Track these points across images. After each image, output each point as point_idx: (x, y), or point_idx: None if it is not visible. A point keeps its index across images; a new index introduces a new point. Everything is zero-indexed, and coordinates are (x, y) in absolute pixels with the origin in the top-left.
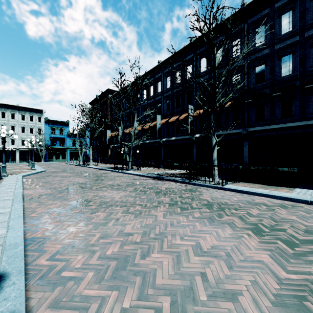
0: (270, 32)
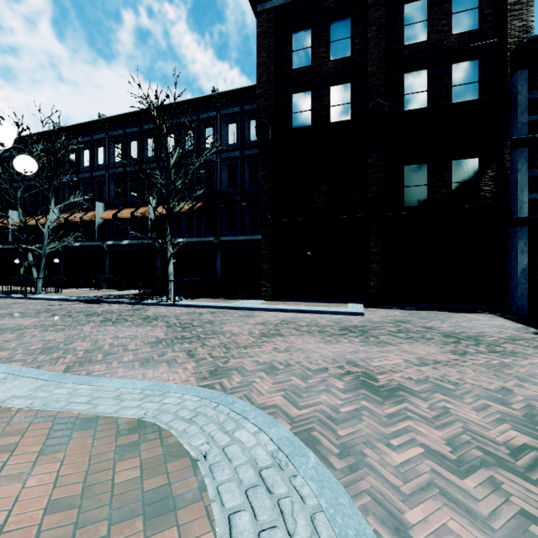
0: (241, 134)
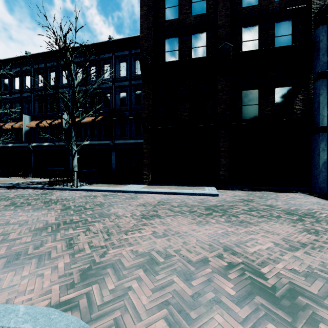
0: (129, 69)
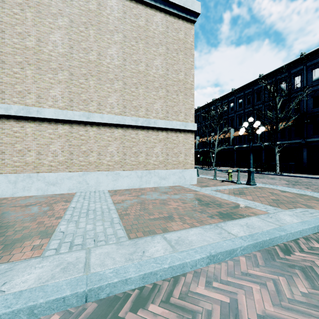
0: None
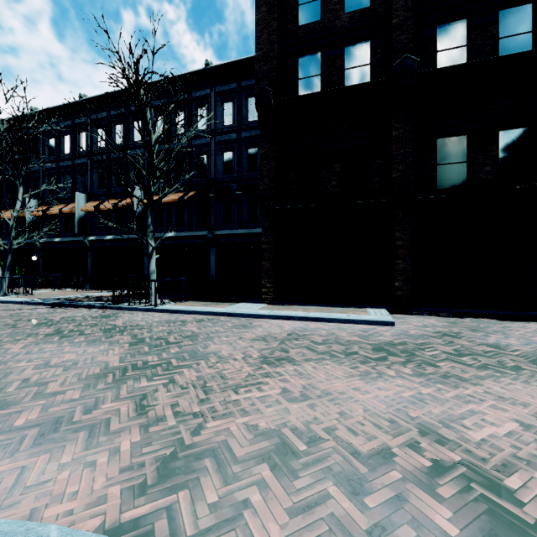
0: (238, 113)
